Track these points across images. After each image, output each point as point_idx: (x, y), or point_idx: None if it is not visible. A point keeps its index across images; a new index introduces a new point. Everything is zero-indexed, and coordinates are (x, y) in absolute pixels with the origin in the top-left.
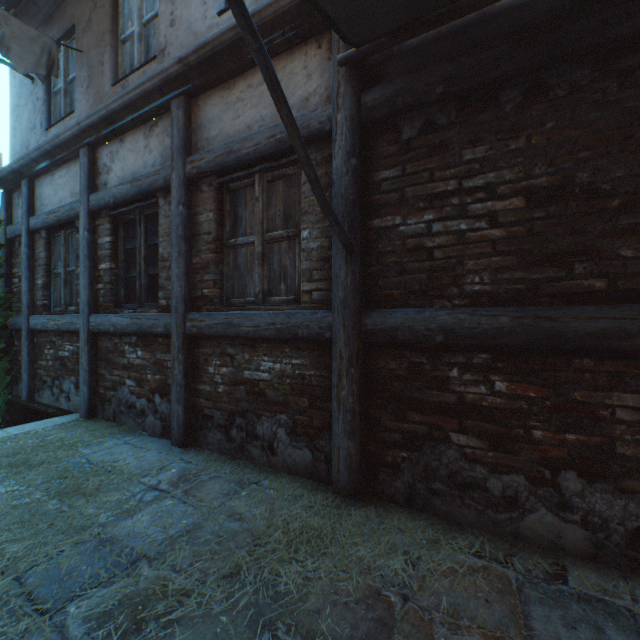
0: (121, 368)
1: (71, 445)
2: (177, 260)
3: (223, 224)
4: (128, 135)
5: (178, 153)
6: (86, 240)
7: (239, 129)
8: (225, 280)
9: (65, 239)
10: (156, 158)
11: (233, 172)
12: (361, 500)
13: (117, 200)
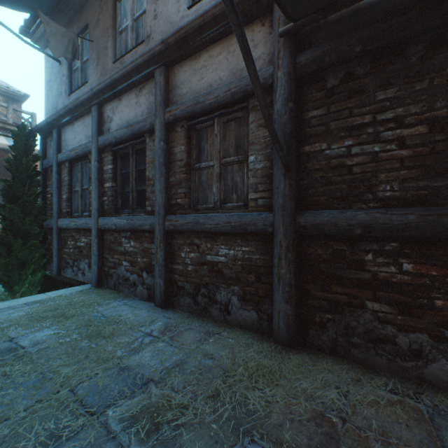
0: (119, 254)
1: (90, 304)
2: (159, 179)
3: (191, 154)
4: (124, 95)
5: (160, 106)
6: (96, 167)
7: (203, 87)
8: (192, 192)
9: (81, 167)
10: (144, 110)
11: (198, 117)
12: (296, 348)
13: (117, 140)
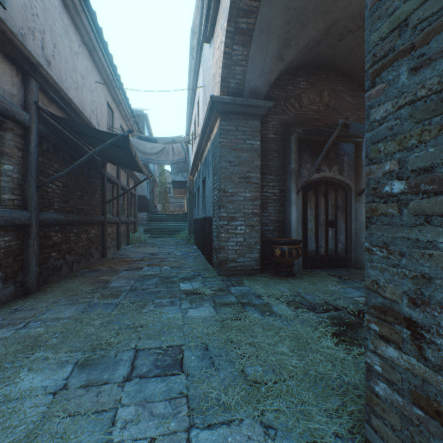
0: None
1: None
2: None
3: None
4: None
5: None
6: None
7: None
8: None
9: None
10: None
11: None
12: (39, 290)
13: None
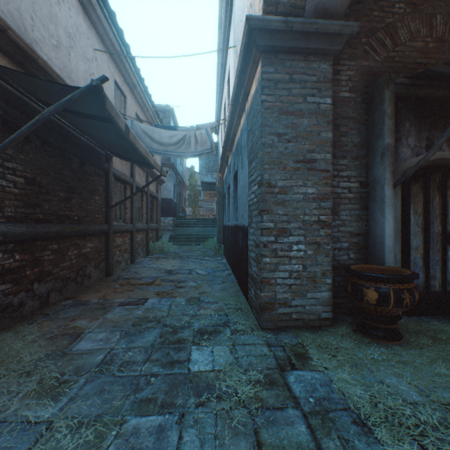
0: None
1: None
2: None
3: None
4: None
5: None
6: None
7: None
8: None
9: None
10: None
11: None
12: None
13: None
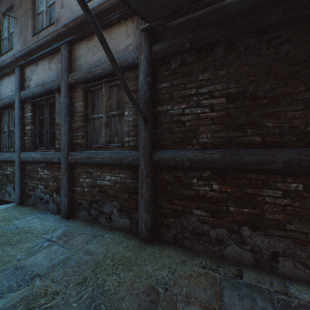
0: (36, 179)
1: (8, 219)
2: (64, 125)
3: (87, 108)
4: (40, 62)
5: (64, 72)
6: (18, 114)
7: (95, 61)
8: (88, 135)
9: (8, 114)
10: (54, 74)
11: (92, 82)
12: (152, 242)
13: (34, 94)
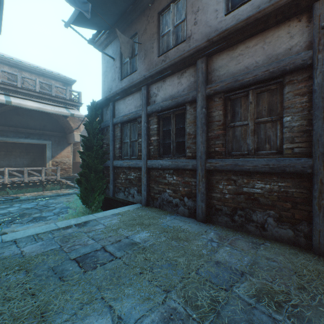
0: (163, 184)
1: (153, 217)
2: (201, 134)
3: (225, 116)
4: (167, 78)
5: (201, 84)
6: (145, 127)
7: (239, 69)
8: (227, 143)
9: (130, 127)
10: (185, 87)
11: (235, 90)
12: None
13: (163, 108)
